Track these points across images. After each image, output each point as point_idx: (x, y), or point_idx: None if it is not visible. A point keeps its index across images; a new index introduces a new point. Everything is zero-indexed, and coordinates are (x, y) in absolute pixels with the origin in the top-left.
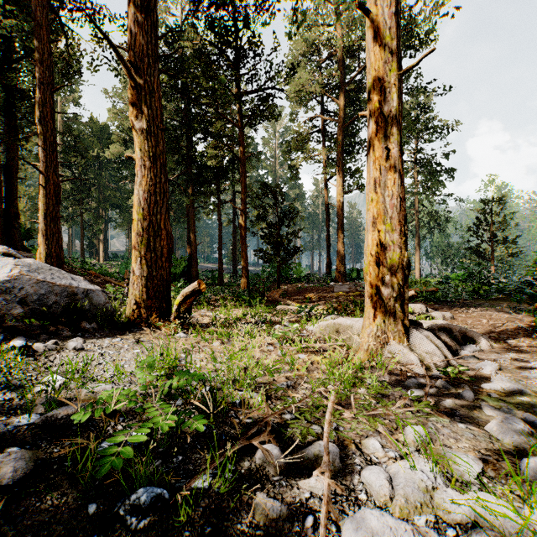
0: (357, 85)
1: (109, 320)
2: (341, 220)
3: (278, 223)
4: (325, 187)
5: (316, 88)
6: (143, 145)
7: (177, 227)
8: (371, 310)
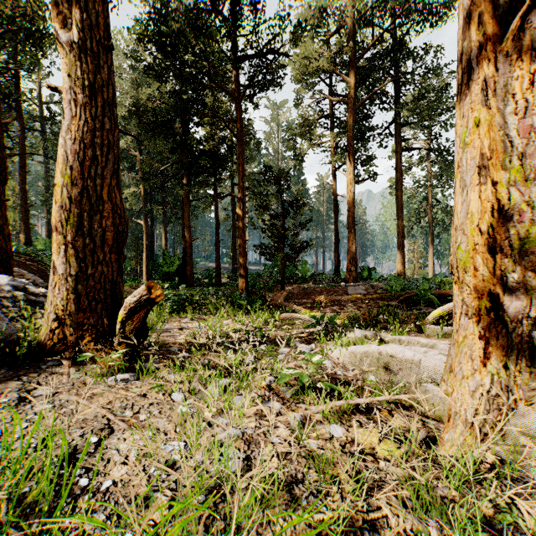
0: (370, 62)
1: (2, 348)
2: (353, 212)
3: (282, 213)
4: (334, 177)
5: (325, 63)
6: (74, 69)
7: (176, 225)
8: (475, 343)
